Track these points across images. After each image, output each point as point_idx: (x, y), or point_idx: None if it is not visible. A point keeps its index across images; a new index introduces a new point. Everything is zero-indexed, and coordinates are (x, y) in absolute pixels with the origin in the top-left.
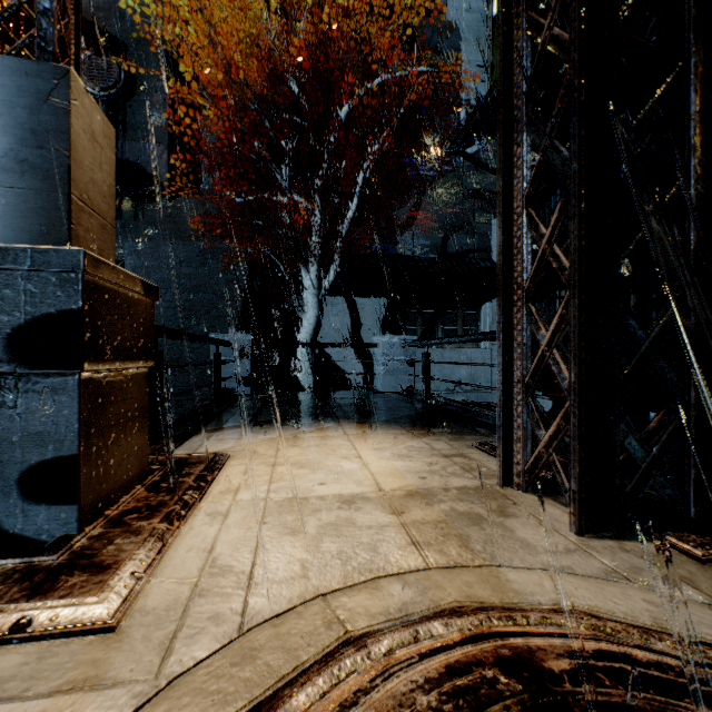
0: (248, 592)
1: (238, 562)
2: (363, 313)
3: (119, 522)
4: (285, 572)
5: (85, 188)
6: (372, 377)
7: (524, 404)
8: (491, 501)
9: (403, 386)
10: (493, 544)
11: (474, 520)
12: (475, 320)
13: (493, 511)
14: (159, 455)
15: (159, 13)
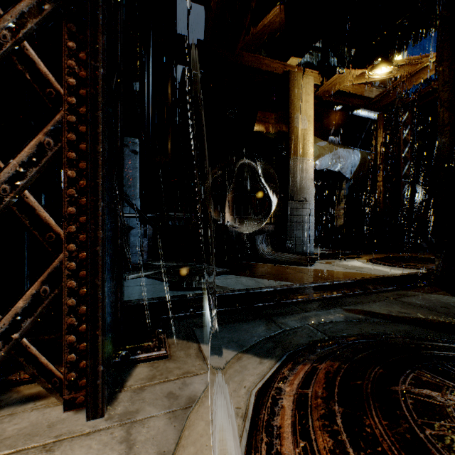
0: None
1: None
2: None
3: None
4: None
5: None
6: None
7: None
8: None
9: None
10: None
11: None
12: None
13: None
14: None
15: None
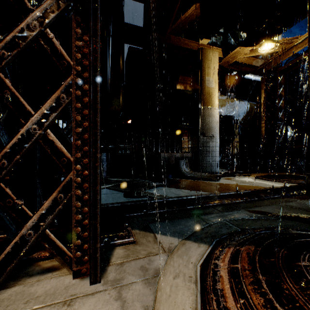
0: None
1: None
2: None
3: None
4: None
5: None
6: None
7: None
8: None
9: None
10: None
11: None
12: None
13: None
14: None
15: None
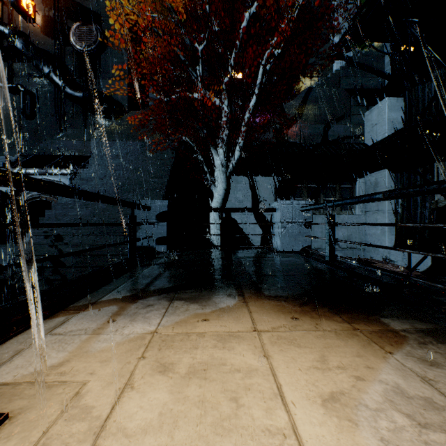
0: None
1: None
2: (260, 188)
3: None
4: None
5: None
6: (267, 237)
7: None
8: None
9: (300, 246)
10: None
11: None
12: (351, 193)
13: None
14: None
15: None
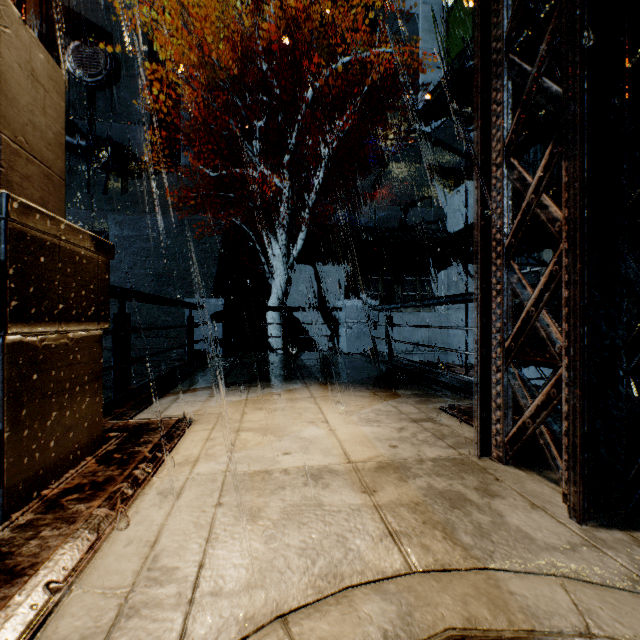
0: (189, 611)
1: (183, 562)
2: (328, 280)
3: (55, 505)
4: (237, 578)
5: (20, 130)
6: (336, 339)
7: (505, 369)
8: (470, 475)
9: (366, 348)
10: (483, 536)
11: (456, 501)
12: (432, 287)
13: (475, 489)
14: (120, 420)
15: (142, 6)
